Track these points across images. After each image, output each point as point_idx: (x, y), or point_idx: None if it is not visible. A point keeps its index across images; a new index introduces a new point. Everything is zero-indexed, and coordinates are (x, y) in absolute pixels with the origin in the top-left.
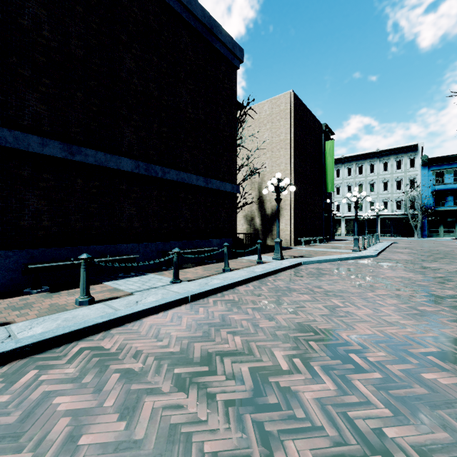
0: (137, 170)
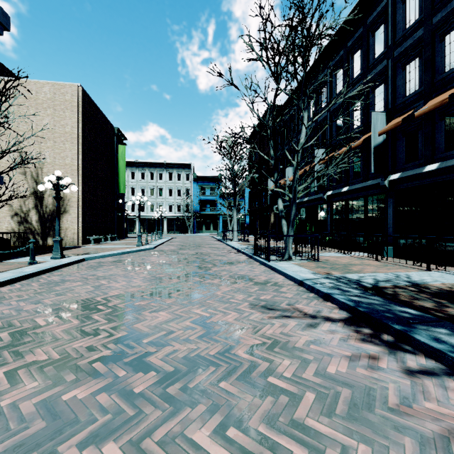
0: None
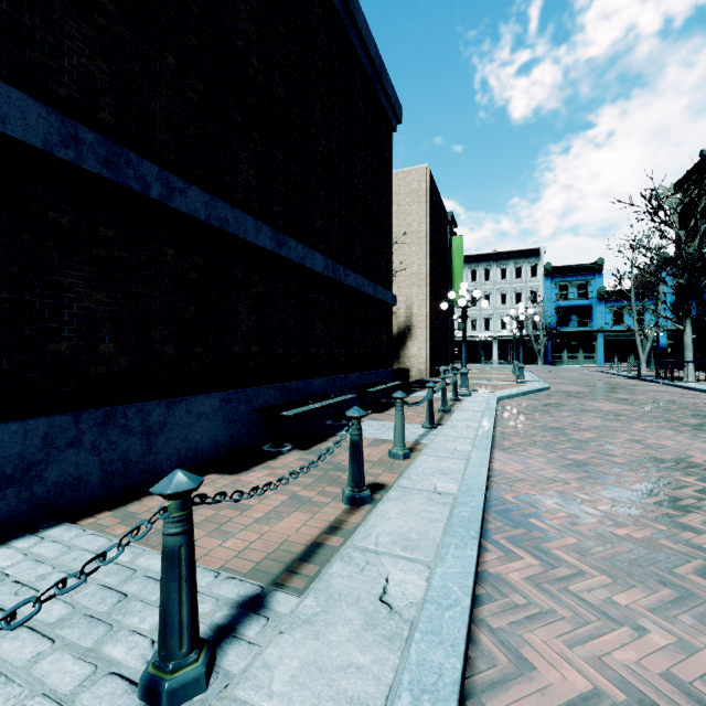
0: (326, 271)
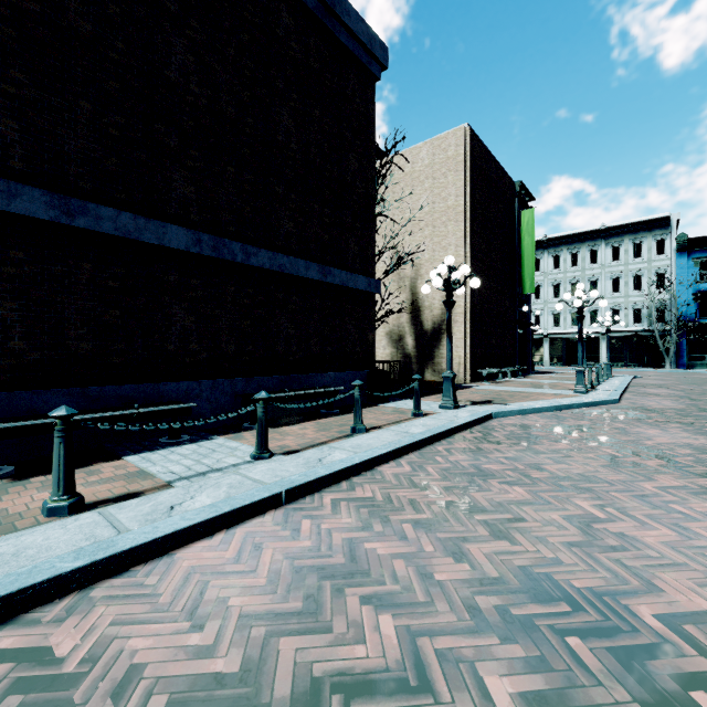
0: (197, 248)
